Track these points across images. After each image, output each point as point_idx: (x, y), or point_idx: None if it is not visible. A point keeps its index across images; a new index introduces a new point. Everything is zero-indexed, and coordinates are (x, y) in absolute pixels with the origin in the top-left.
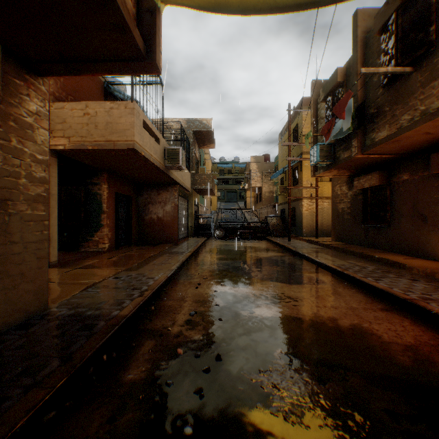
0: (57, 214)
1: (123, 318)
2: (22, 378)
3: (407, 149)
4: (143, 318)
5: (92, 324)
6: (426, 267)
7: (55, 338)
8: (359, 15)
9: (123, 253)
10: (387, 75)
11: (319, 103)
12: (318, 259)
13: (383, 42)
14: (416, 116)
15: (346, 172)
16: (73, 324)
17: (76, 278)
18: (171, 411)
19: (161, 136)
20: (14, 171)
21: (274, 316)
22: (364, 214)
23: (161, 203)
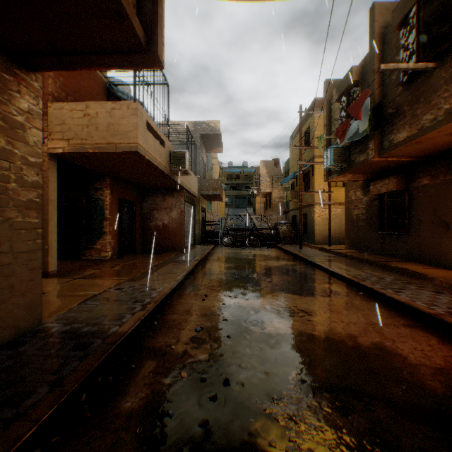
0: (56, 221)
1: (122, 335)
2: (4, 408)
3: (428, 152)
4: (145, 335)
5: (87, 343)
6: (449, 277)
7: (45, 359)
8: (376, 9)
9: (126, 262)
10: (408, 72)
11: (332, 104)
12: (332, 269)
13: (403, 37)
14: (439, 115)
15: (361, 176)
16: (67, 343)
17: (75, 290)
18: (172, 449)
19: (166, 138)
20: (3, 174)
21: (287, 333)
22: (380, 221)
23: (167, 209)
